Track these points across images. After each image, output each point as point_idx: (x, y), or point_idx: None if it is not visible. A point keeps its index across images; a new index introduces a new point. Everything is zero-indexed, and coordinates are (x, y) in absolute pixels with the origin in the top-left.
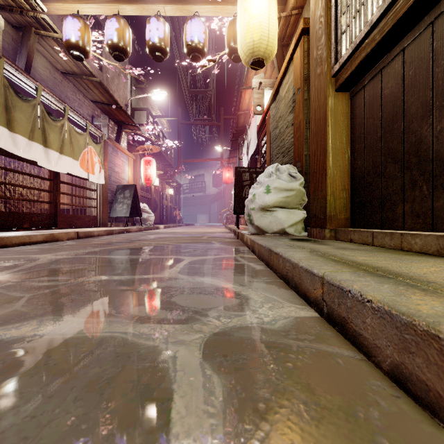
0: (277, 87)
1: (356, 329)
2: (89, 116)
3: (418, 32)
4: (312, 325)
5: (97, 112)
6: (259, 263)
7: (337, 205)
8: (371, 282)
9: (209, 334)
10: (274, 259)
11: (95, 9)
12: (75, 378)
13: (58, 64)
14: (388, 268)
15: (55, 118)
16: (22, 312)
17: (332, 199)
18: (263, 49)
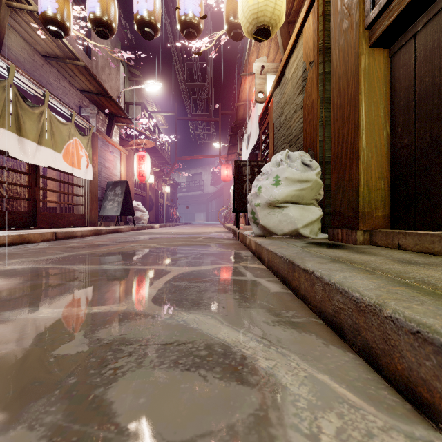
0: (282, 68)
1: None
2: (76, 106)
3: None
4: None
5: (85, 102)
6: (273, 280)
7: (372, 198)
8: None
9: None
10: (301, 278)
11: None
12: None
13: (38, 45)
14: None
15: (31, 103)
16: None
17: (366, 190)
18: (270, 14)
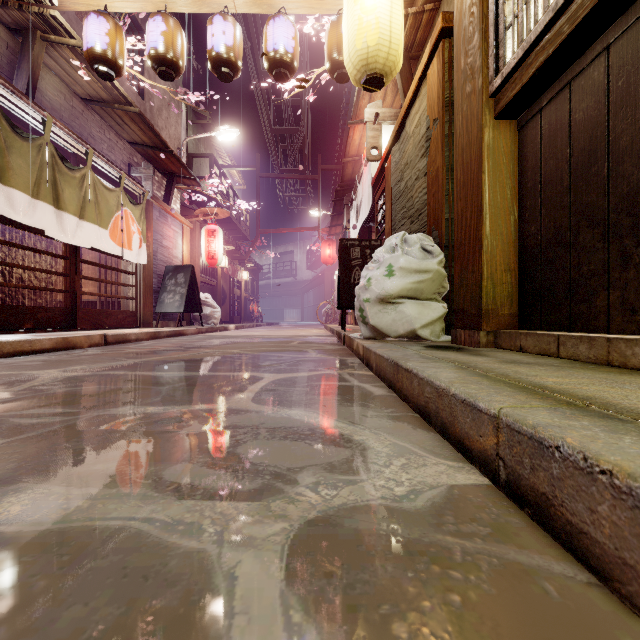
0: (402, 120)
1: (572, 520)
2: (125, 164)
3: (634, 18)
4: (482, 503)
5: (136, 159)
6: (379, 385)
7: (498, 293)
8: (595, 431)
9: (298, 522)
10: (403, 378)
11: (131, 3)
12: (28, 634)
13: (78, 86)
14: (608, 399)
15: (72, 165)
16: None
17: (490, 285)
18: (383, 60)
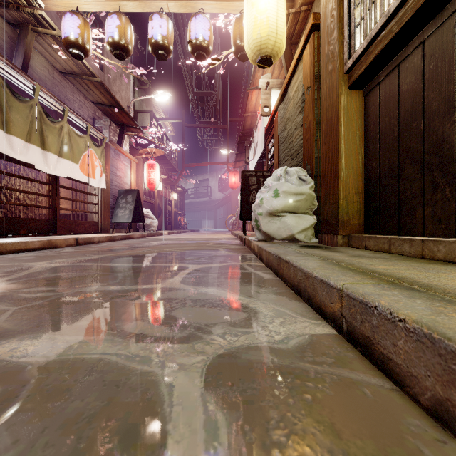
0: (285, 87)
1: (384, 352)
2: (90, 118)
3: (440, 22)
4: (330, 345)
5: (98, 114)
6: (268, 272)
7: (350, 209)
8: (400, 297)
9: (212, 355)
10: (284, 267)
11: (95, 5)
12: (49, 415)
13: (57, 63)
14: (415, 279)
15: (53, 119)
16: (3, 329)
17: (345, 203)
18: (271, 46)
